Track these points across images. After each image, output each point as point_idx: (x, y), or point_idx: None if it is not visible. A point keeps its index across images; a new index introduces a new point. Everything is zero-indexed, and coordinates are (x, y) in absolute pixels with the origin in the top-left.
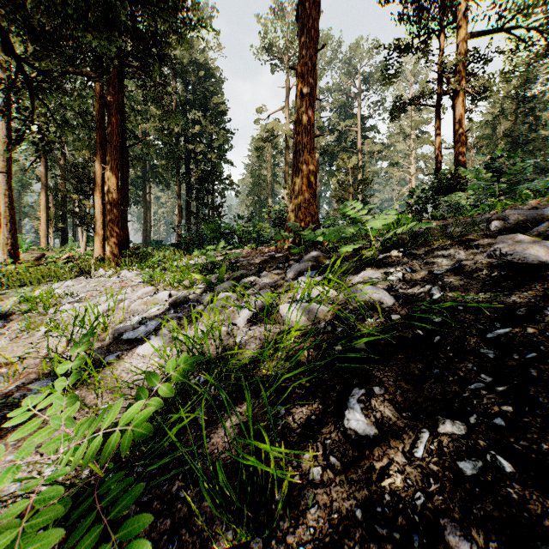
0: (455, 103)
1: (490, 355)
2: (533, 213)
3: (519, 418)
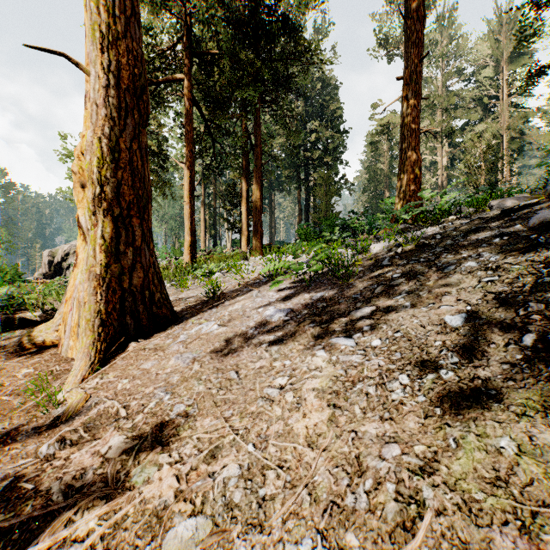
0: None
1: (447, 243)
2: None
3: (437, 253)
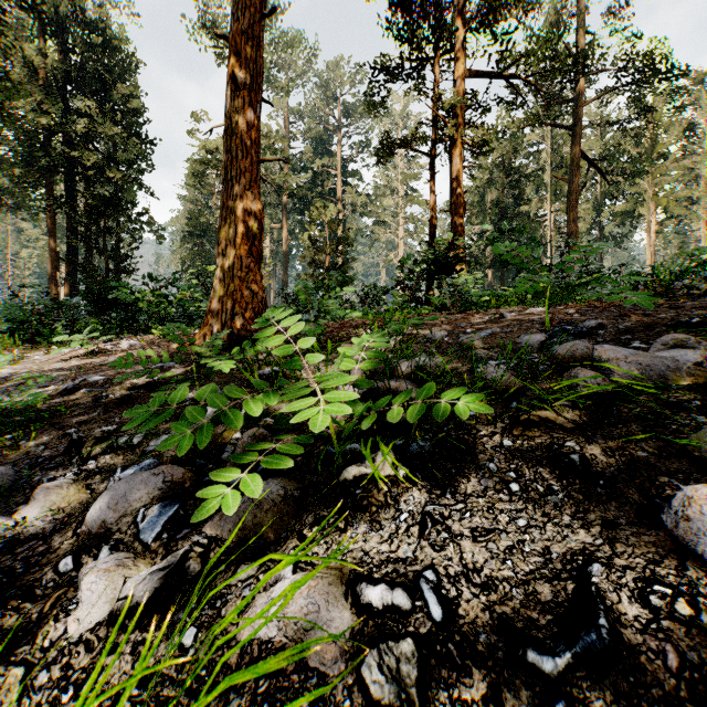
0: (452, 154)
1: None
2: (658, 363)
3: None
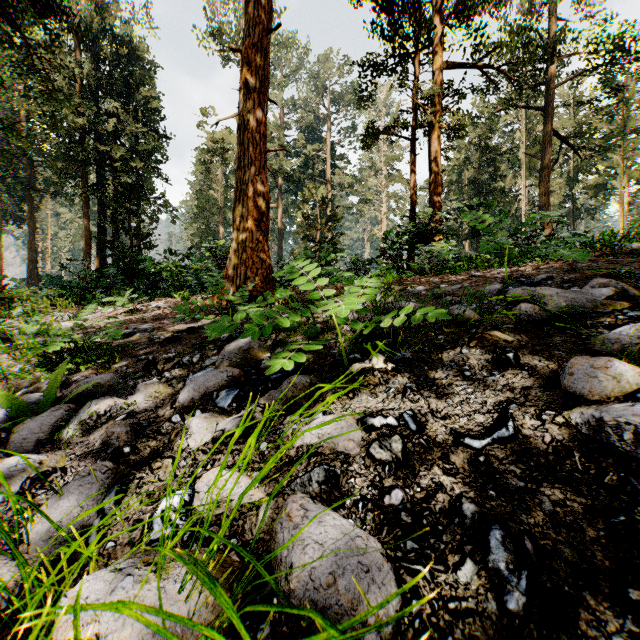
0: (430, 138)
1: None
2: (581, 296)
3: None
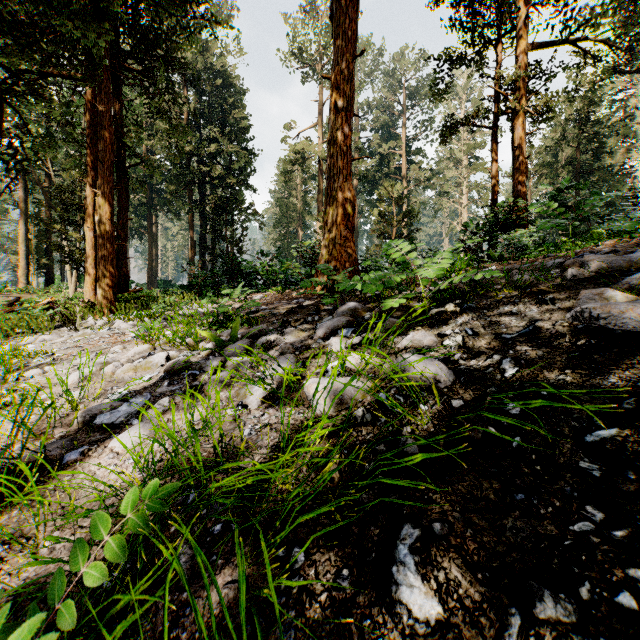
0: (514, 124)
1: (594, 472)
2: (618, 259)
3: None
